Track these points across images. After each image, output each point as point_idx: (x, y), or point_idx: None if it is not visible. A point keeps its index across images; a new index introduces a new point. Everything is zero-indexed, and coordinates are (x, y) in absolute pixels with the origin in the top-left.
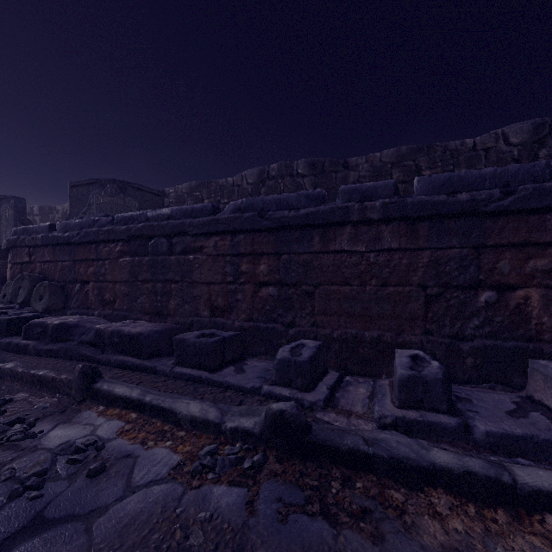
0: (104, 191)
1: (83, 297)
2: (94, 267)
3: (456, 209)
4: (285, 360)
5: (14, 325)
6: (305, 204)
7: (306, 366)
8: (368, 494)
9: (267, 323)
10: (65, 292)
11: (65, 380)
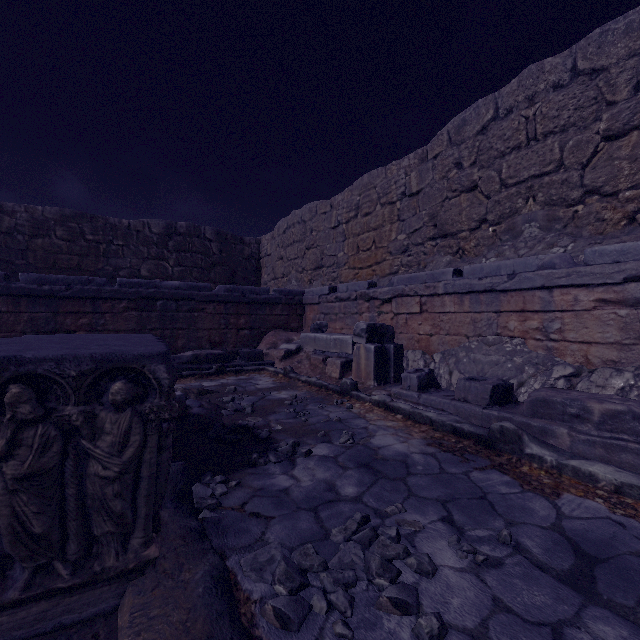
0: None
1: None
2: None
3: (43, 293)
4: None
5: None
6: None
7: None
8: None
9: None
10: None
11: None
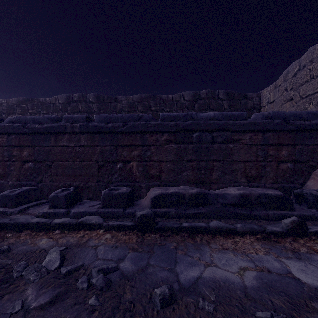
0: None
1: None
2: None
3: (107, 129)
4: (4, 195)
5: None
6: (47, 122)
7: (13, 196)
8: None
9: (27, 182)
10: None
11: None
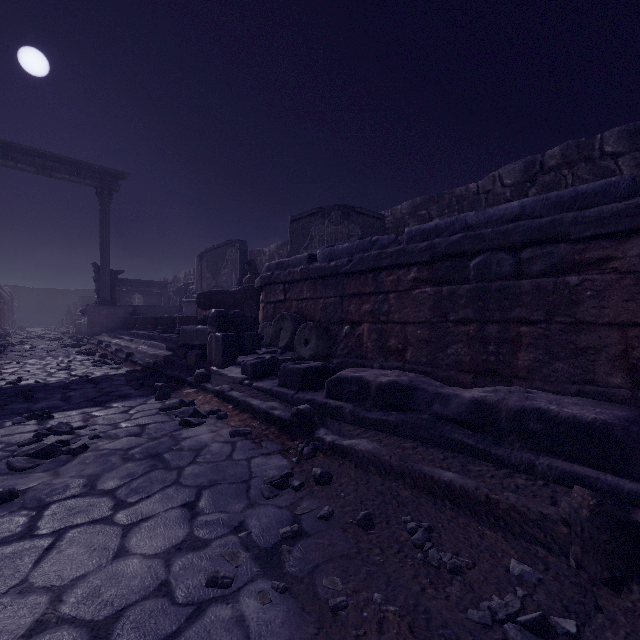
0: (328, 219)
1: (354, 342)
2: (371, 304)
3: None
4: None
5: (307, 377)
6: None
7: None
8: None
9: None
10: (329, 336)
11: (530, 513)
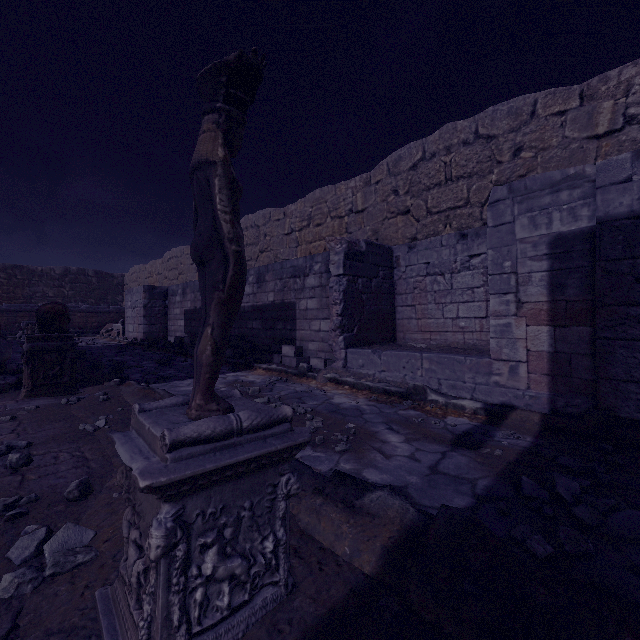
0: None
1: None
2: None
3: (12, 310)
4: None
5: None
6: None
7: None
8: None
9: None
10: None
11: None
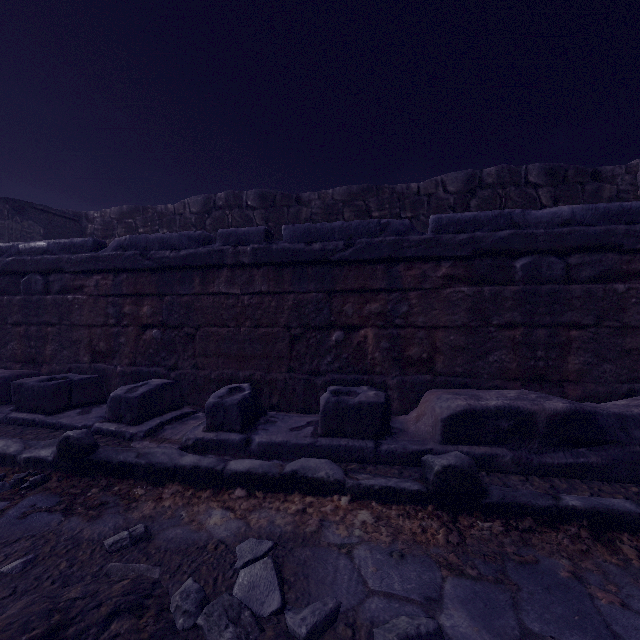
0: None
1: None
2: None
3: (311, 257)
4: (117, 397)
5: None
6: (187, 245)
7: (135, 401)
8: (118, 493)
9: (150, 367)
10: None
11: None
